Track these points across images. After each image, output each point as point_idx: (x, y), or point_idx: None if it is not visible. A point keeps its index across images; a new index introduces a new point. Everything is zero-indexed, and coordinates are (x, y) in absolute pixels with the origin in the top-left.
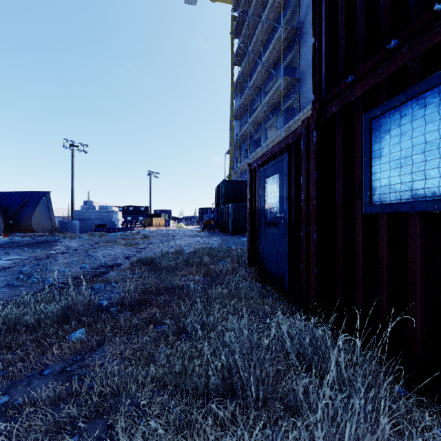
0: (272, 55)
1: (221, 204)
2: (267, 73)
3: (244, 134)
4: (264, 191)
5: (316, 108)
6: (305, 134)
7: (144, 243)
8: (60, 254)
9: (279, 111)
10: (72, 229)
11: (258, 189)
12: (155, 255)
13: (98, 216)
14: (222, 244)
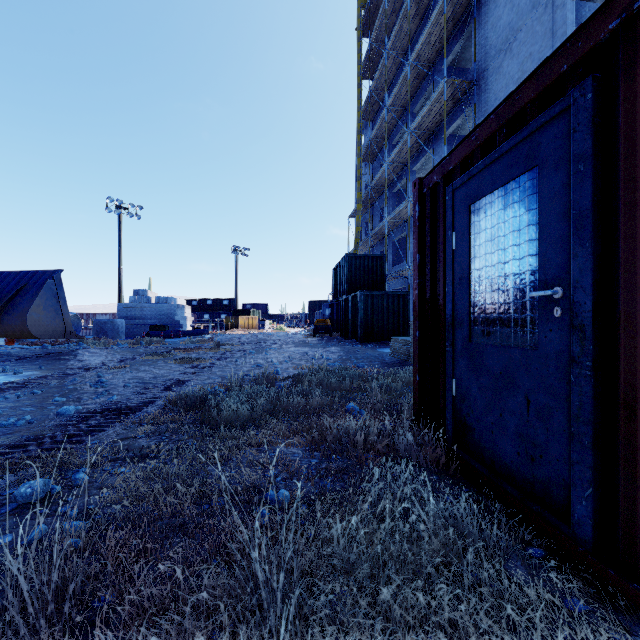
0: (426, 49)
1: (343, 293)
2: (417, 81)
3: (378, 184)
4: (467, 235)
5: None
6: None
7: (213, 357)
8: (55, 378)
9: (437, 140)
10: (114, 333)
11: (447, 236)
12: (222, 382)
13: (154, 313)
14: (347, 359)
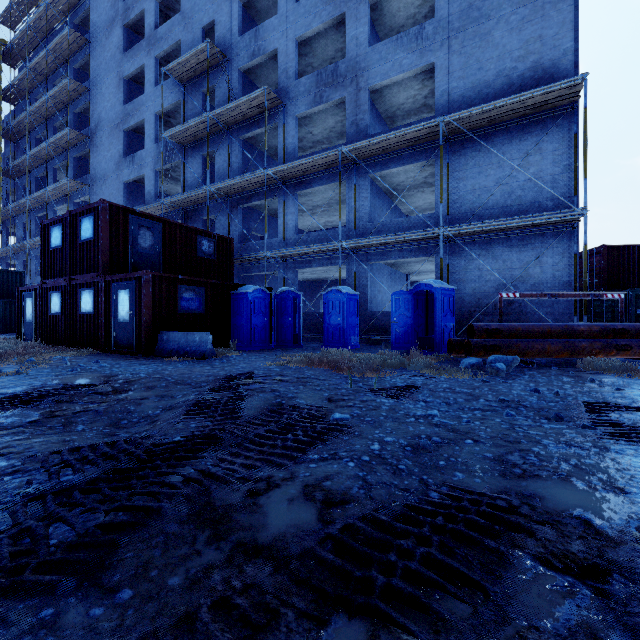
0: (60, 142)
1: None
2: (56, 152)
3: (21, 206)
4: (26, 303)
5: (42, 283)
6: (39, 289)
7: None
8: None
9: (71, 201)
10: None
11: (23, 302)
12: None
13: None
14: None
